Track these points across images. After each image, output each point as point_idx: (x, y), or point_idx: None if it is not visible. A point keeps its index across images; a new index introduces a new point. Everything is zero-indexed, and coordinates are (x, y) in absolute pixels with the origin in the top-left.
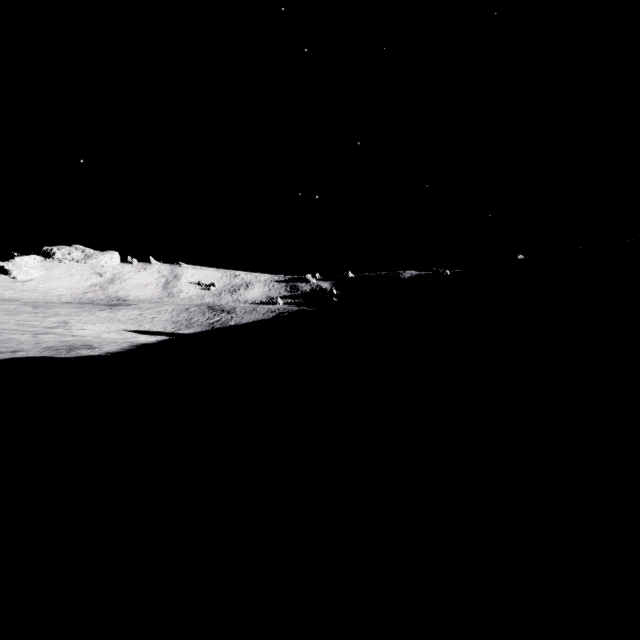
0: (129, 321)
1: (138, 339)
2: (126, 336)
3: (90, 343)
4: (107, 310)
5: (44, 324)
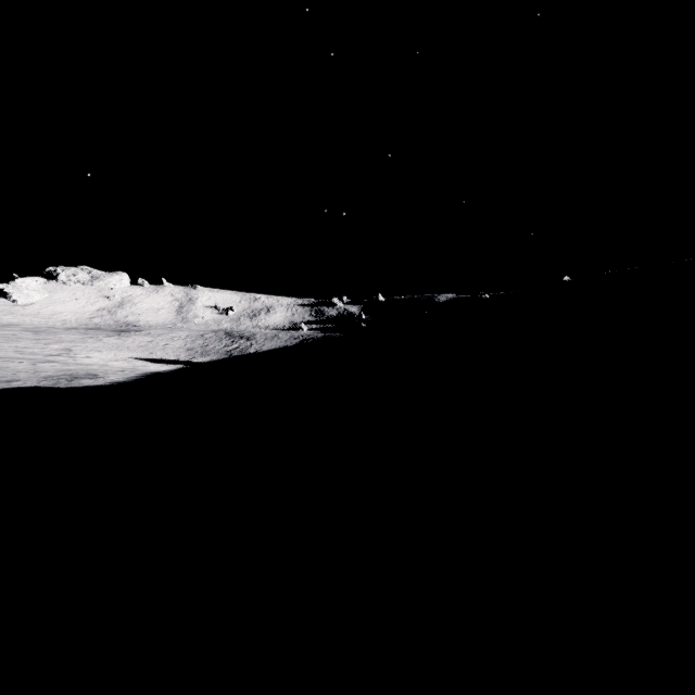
0: (139, 348)
1: (148, 368)
2: (135, 365)
3: (94, 372)
4: (115, 336)
5: (46, 351)
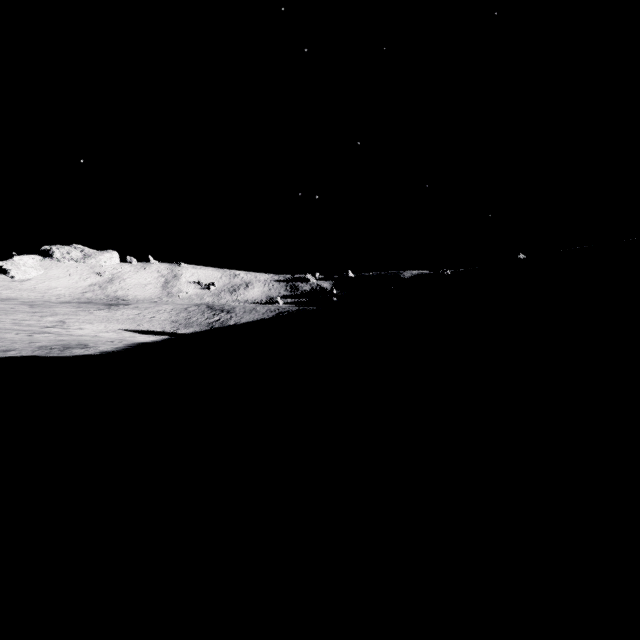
0: (127, 321)
1: (136, 339)
2: (124, 336)
3: (85, 342)
4: (105, 309)
5: (41, 323)
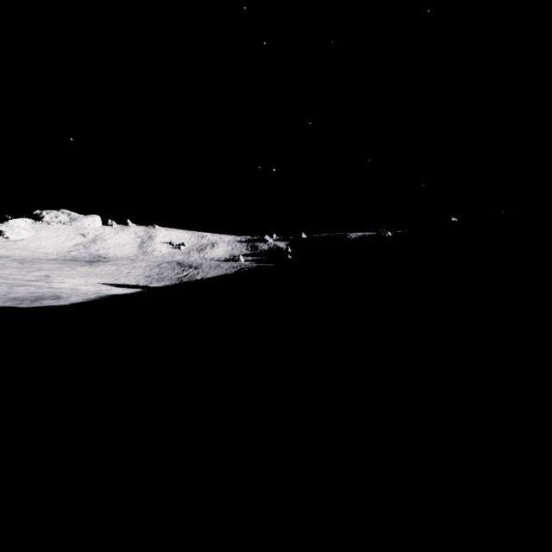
0: (106, 275)
1: (112, 291)
2: (101, 288)
3: (60, 294)
4: (87, 266)
5: (27, 278)
